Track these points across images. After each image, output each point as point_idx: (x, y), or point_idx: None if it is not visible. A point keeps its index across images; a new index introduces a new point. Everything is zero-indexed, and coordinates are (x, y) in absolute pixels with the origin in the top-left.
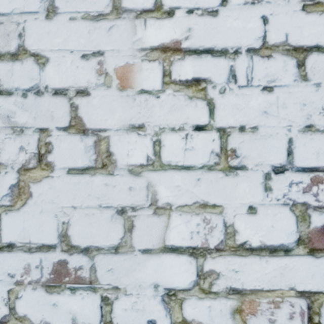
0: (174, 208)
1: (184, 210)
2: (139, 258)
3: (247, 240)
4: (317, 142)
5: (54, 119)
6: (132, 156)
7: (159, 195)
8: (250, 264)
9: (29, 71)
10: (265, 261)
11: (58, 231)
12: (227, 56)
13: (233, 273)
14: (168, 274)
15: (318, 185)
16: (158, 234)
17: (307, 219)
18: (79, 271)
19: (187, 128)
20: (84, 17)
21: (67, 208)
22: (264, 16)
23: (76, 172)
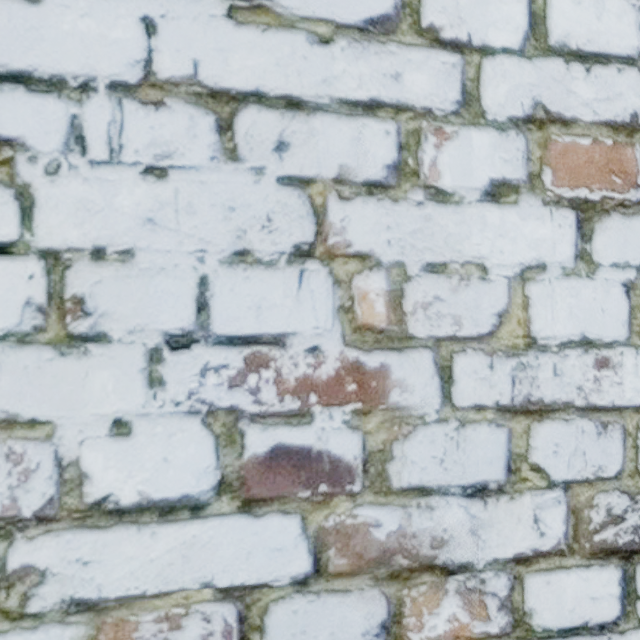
0: None
1: None
2: None
3: (111, 492)
4: (257, 285)
5: None
6: None
7: None
8: (118, 544)
9: None
10: (149, 534)
11: None
12: (63, 95)
13: (79, 566)
14: None
15: (260, 371)
16: None
17: (238, 442)
18: None
19: None
20: None
21: None
22: (147, 18)
23: None
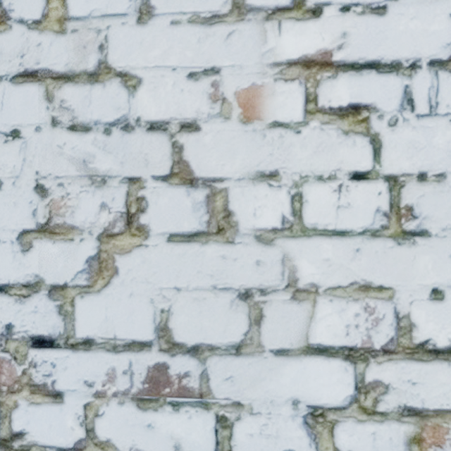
0: (322, 291)
1: (336, 294)
2: (271, 363)
3: (430, 338)
4: None
5: (150, 165)
6: (260, 216)
7: (300, 272)
8: (435, 373)
9: (114, 97)
10: None
11: (155, 322)
12: (399, 73)
13: (409, 385)
14: (313, 386)
15: None
16: (299, 328)
17: None
18: (184, 379)
19: (340, 176)
20: (191, 21)
21: (168, 290)
22: None
23: (180, 239)
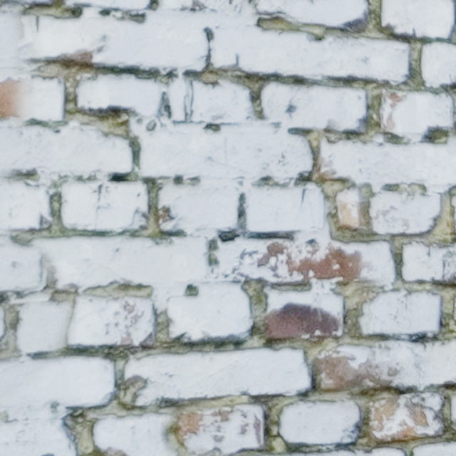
0: (82, 292)
1: (96, 293)
2: (29, 367)
3: (186, 331)
4: (275, 199)
5: None
6: (17, 216)
7: (59, 273)
8: (190, 364)
9: None
10: (209, 359)
11: None
12: (157, 80)
13: (166, 378)
14: (73, 386)
15: (277, 256)
16: (58, 330)
17: (263, 301)
18: None
19: (100, 177)
20: None
21: None
22: (207, 29)
23: None
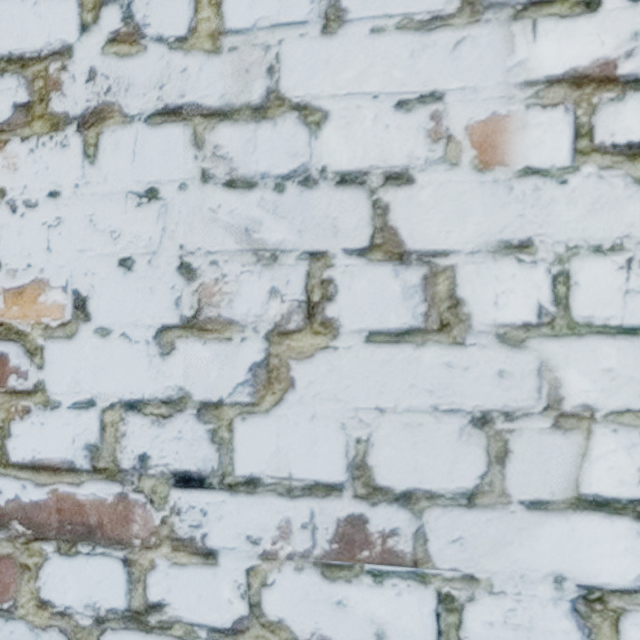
0: (601, 417)
1: (622, 421)
2: (522, 520)
3: None
4: None
5: (340, 234)
6: (505, 306)
7: (566, 388)
8: None
9: (289, 140)
10: None
11: (347, 456)
12: None
13: None
14: (587, 556)
15: None
16: (564, 471)
17: None
18: (390, 538)
19: (629, 246)
20: (401, 26)
21: (366, 412)
22: None
23: (384, 339)
